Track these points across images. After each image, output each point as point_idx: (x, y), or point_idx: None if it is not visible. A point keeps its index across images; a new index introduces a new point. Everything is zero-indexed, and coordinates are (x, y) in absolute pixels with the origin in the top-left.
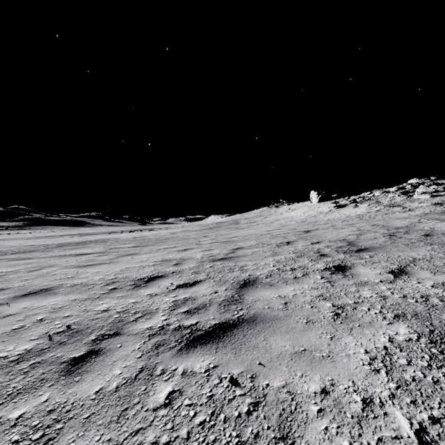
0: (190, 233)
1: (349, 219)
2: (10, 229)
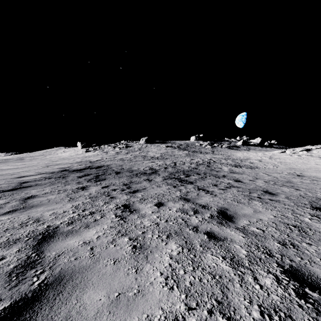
0: None
1: (81, 157)
2: None
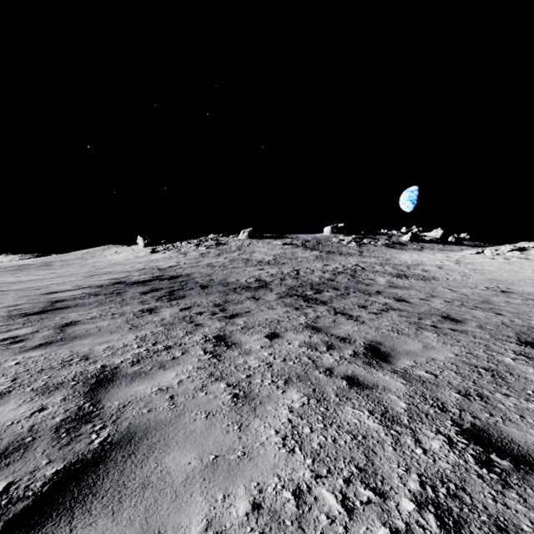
0: None
1: (144, 262)
2: None
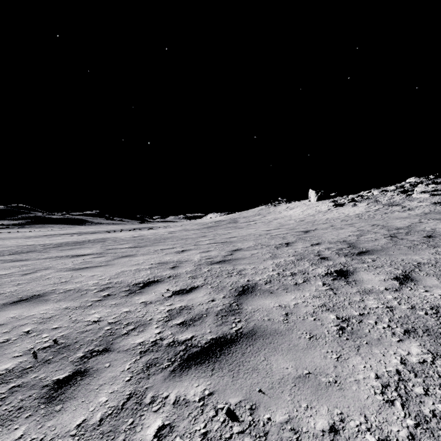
0: (188, 232)
1: (348, 218)
2: (11, 228)
